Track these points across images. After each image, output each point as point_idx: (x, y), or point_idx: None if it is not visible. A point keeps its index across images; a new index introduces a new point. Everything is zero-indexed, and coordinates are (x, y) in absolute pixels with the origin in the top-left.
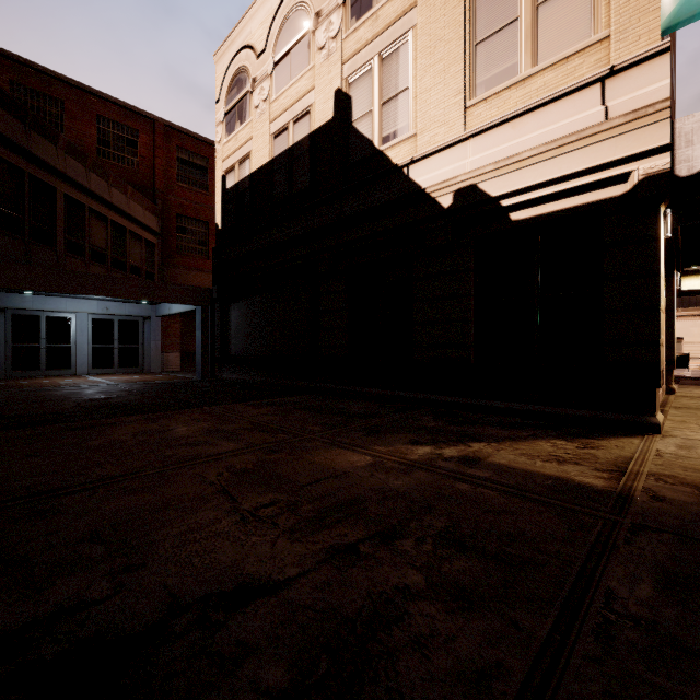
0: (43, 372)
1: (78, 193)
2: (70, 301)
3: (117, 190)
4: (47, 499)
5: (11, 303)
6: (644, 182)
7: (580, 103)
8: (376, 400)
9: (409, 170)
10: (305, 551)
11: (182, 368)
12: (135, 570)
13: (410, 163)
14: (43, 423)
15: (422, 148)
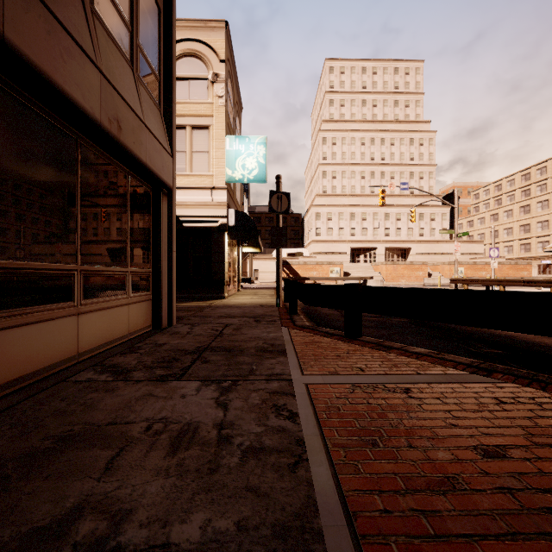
0: None
1: None
2: None
3: None
4: None
5: None
6: (222, 225)
7: (205, 193)
8: None
9: None
10: None
11: None
12: None
13: None
14: None
15: None
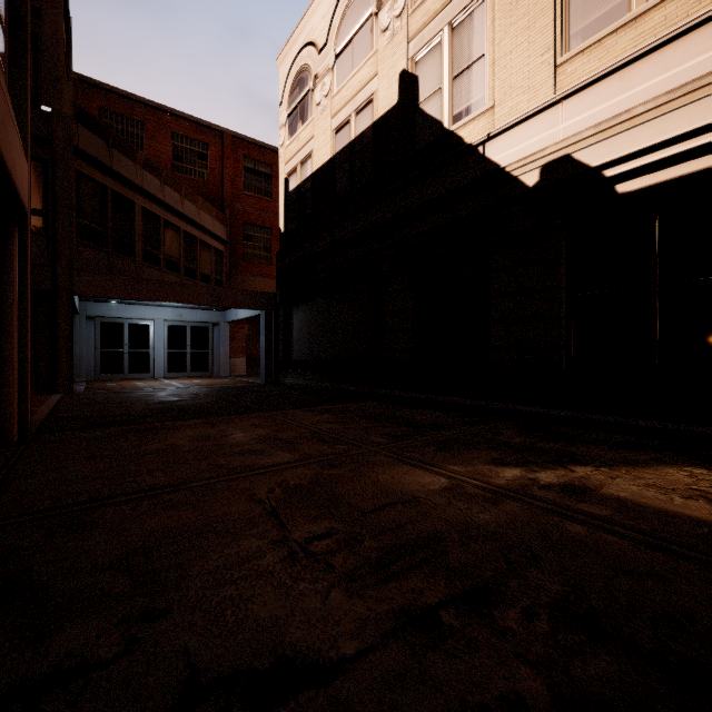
0: (126, 375)
1: (154, 205)
2: (149, 309)
3: (189, 202)
4: (90, 509)
5: (100, 312)
6: None
7: None
8: (446, 409)
9: (485, 148)
10: (367, 613)
11: (248, 372)
12: (155, 618)
13: (486, 140)
14: (112, 425)
15: (501, 121)
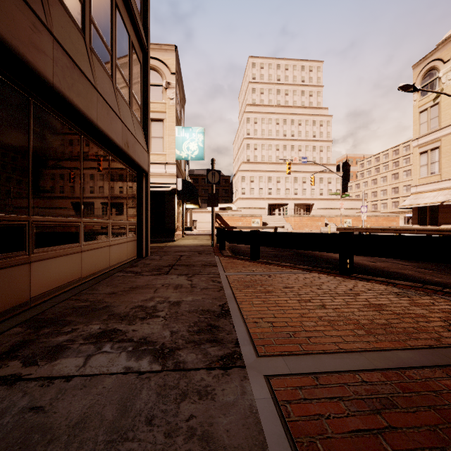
0: None
1: None
2: None
3: None
4: None
5: None
6: (172, 189)
7: (161, 167)
8: None
9: None
10: None
11: None
12: None
13: None
14: None
15: None
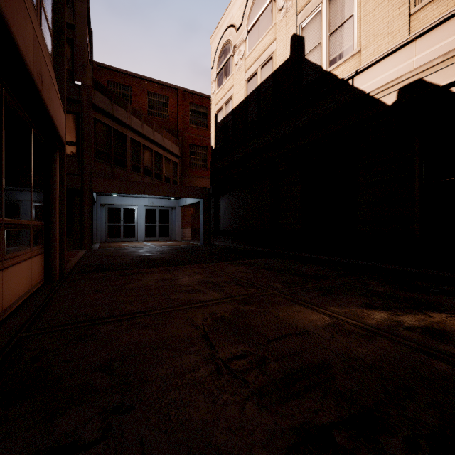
0: (122, 239)
1: (137, 136)
2: (134, 199)
3: (157, 133)
4: (92, 325)
5: (107, 201)
6: None
7: None
8: (325, 265)
9: (354, 80)
10: (274, 426)
11: (192, 238)
12: (123, 412)
13: (355, 75)
14: (111, 269)
15: (366, 60)
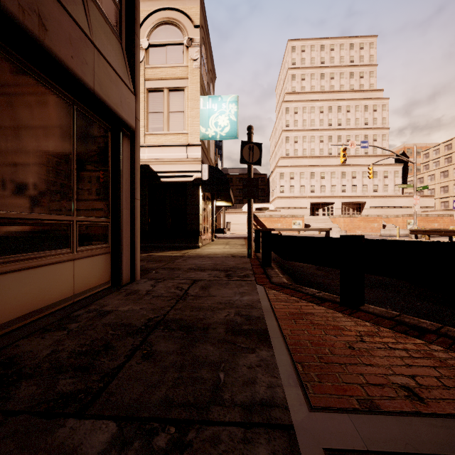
0: None
1: None
2: None
3: None
4: None
5: None
6: (196, 179)
7: (181, 150)
8: None
9: None
10: None
11: None
12: None
13: None
14: None
15: None
